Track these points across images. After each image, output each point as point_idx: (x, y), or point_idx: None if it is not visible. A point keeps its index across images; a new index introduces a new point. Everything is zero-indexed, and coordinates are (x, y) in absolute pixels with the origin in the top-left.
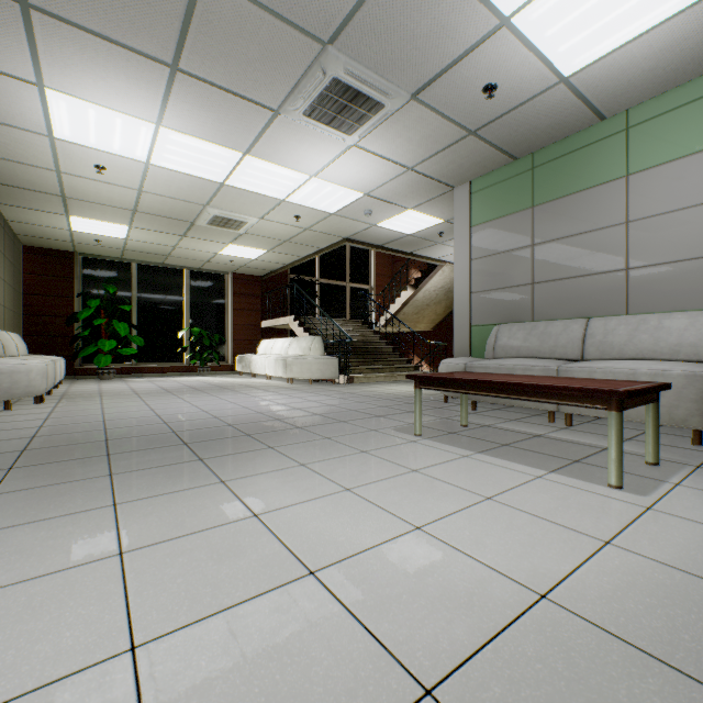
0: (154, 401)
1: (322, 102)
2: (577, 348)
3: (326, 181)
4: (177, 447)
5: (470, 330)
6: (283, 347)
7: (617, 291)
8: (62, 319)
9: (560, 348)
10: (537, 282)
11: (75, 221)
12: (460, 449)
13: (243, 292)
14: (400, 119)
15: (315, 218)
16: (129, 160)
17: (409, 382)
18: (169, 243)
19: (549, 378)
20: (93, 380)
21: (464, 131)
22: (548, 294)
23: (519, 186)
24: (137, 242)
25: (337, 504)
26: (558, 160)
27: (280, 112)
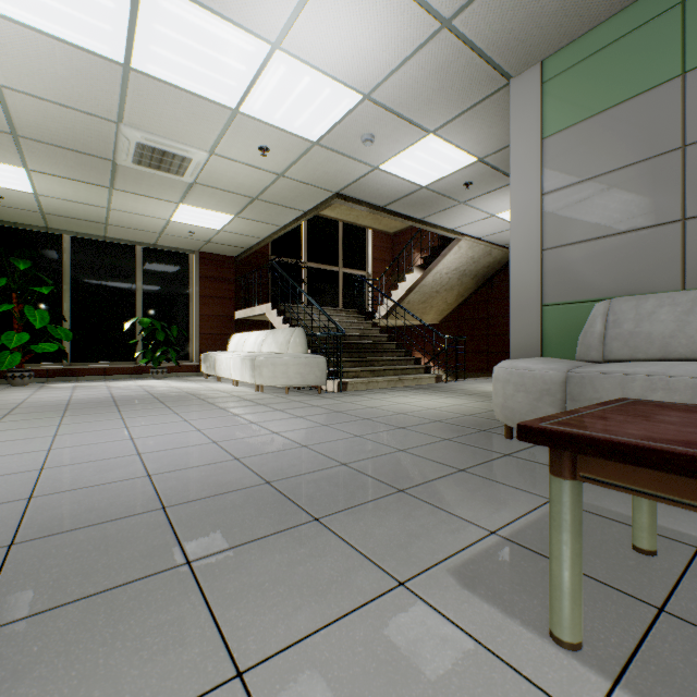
0: None
1: None
2: None
3: (300, 62)
4: None
5: (542, 311)
6: (257, 343)
7: None
8: None
9: None
10: (696, 215)
11: None
12: None
13: (212, 276)
14: None
15: (290, 151)
16: None
17: (421, 390)
18: (98, 201)
19: None
20: (1, 386)
21: None
22: None
23: (649, 42)
24: (53, 199)
25: None
26: None
27: None
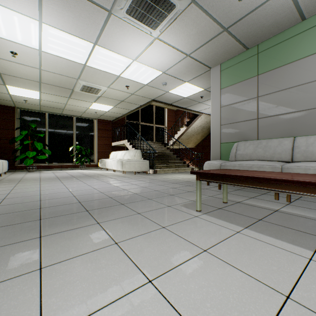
0: (45, 184)
1: (137, 3)
2: (288, 155)
3: (142, 64)
4: (31, 223)
5: (220, 145)
6: (122, 155)
7: (313, 121)
8: (8, 141)
9: (277, 155)
10: (260, 118)
11: (10, 88)
12: (231, 224)
13: (102, 128)
14: (184, 18)
15: (137, 87)
16: (29, 48)
17: (185, 173)
18: (63, 102)
19: (294, 174)
20: (24, 172)
21: (221, 28)
22: (267, 124)
23: (249, 64)
24: (46, 101)
25: (138, 312)
26: (274, 47)
27: (112, 11)
